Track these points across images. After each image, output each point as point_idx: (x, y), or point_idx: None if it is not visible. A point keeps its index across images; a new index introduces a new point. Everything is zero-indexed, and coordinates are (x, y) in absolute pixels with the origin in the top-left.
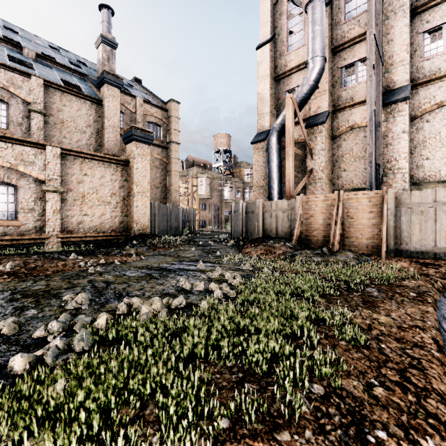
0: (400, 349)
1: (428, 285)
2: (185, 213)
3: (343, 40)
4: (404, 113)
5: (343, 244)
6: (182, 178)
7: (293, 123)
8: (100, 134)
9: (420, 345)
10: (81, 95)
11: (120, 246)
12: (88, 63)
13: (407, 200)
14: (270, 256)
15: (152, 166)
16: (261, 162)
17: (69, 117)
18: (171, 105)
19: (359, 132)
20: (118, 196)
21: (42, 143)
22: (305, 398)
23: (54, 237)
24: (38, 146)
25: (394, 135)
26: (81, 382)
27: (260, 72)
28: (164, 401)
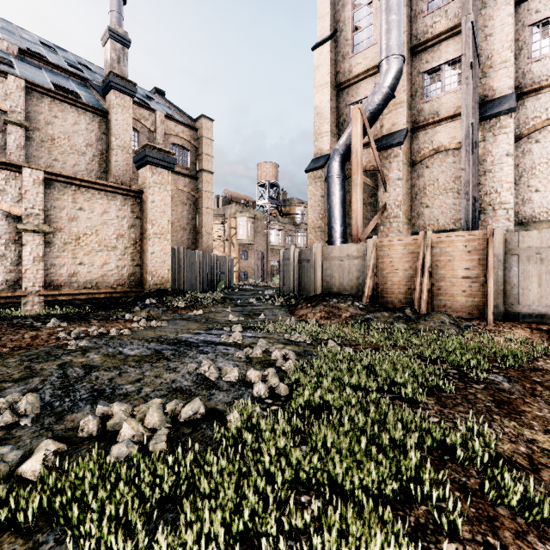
0: None
1: None
2: (219, 262)
3: (426, 36)
4: (508, 130)
5: (432, 303)
6: (218, 218)
7: (361, 143)
8: (105, 156)
9: None
10: (79, 104)
11: (128, 306)
12: (94, 67)
13: (521, 243)
14: (333, 320)
15: (178, 202)
16: (319, 195)
17: (62, 133)
18: (201, 123)
19: (446, 156)
20: (126, 238)
21: (17, 163)
22: None
23: (34, 294)
24: (11, 168)
25: (494, 159)
26: None
27: (318, 80)
28: None
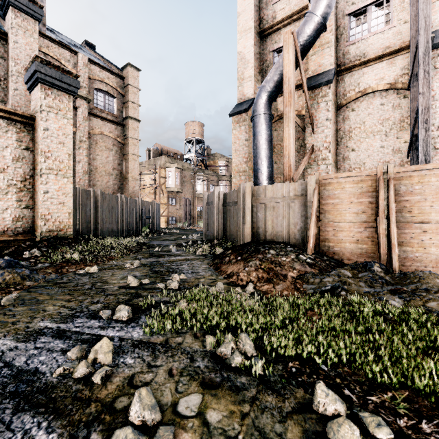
0: None
1: None
2: (145, 207)
3: None
4: None
5: None
6: (149, 168)
7: (294, 72)
8: (3, 84)
9: None
10: None
11: None
12: None
13: None
14: (278, 285)
15: (103, 147)
16: (243, 139)
17: None
18: (128, 71)
19: (373, 98)
20: (10, 173)
21: None
22: None
23: None
24: None
25: (435, 94)
26: None
27: (241, 25)
28: None
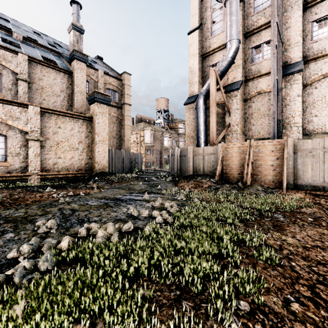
0: (307, 267)
1: (321, 212)
2: (134, 156)
3: (253, 27)
4: (299, 81)
5: (254, 180)
6: (133, 130)
7: (215, 89)
8: (70, 97)
9: (323, 263)
10: (57, 68)
11: (86, 181)
12: (63, 45)
13: (302, 146)
14: (198, 189)
15: (110, 122)
16: (191, 118)
17: (47, 84)
18: (124, 76)
19: (264, 96)
20: (84, 143)
21: (26, 103)
22: (234, 315)
23: (35, 174)
24: (23, 106)
25: (291, 98)
26: (41, 301)
27: (191, 52)
28: (111, 320)
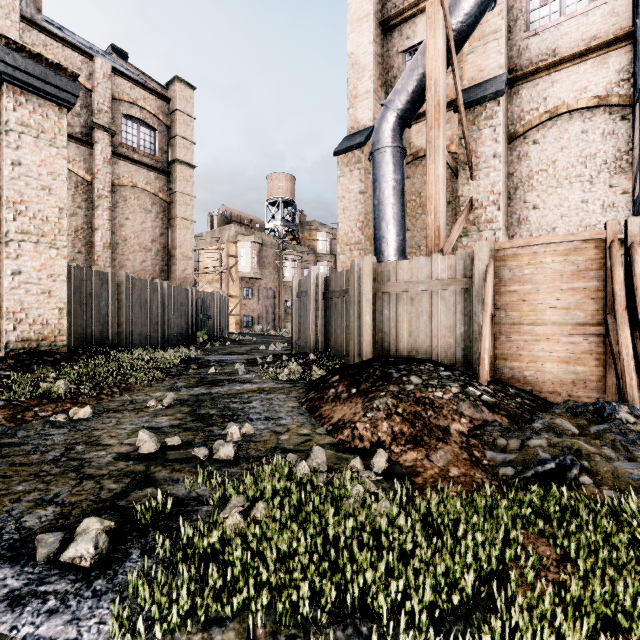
0: None
1: None
2: (201, 301)
3: None
4: None
5: (639, 386)
6: (212, 242)
7: (444, 71)
8: None
9: None
10: None
11: None
12: None
13: None
14: (435, 452)
15: (136, 207)
16: (356, 191)
17: None
18: (175, 89)
19: (569, 122)
20: None
21: None
22: None
23: None
24: None
25: None
26: None
27: (353, 10)
28: None
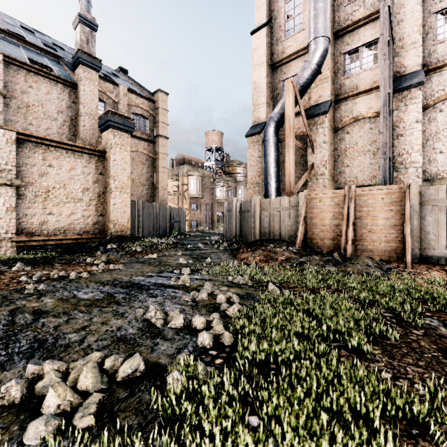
0: None
1: None
2: (173, 213)
3: (347, 22)
4: (417, 100)
5: (355, 248)
6: (172, 176)
7: (293, 111)
8: (74, 122)
9: None
10: (51, 76)
11: (91, 251)
12: (67, 48)
13: (434, 196)
14: (271, 263)
15: (138, 162)
16: (257, 156)
17: (36, 101)
18: (158, 96)
19: (364, 123)
20: (91, 192)
21: None
22: None
23: (7, 240)
24: None
25: (405, 125)
26: None
27: (256, 59)
28: None
